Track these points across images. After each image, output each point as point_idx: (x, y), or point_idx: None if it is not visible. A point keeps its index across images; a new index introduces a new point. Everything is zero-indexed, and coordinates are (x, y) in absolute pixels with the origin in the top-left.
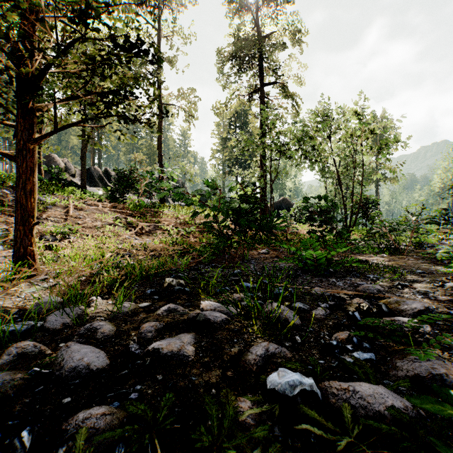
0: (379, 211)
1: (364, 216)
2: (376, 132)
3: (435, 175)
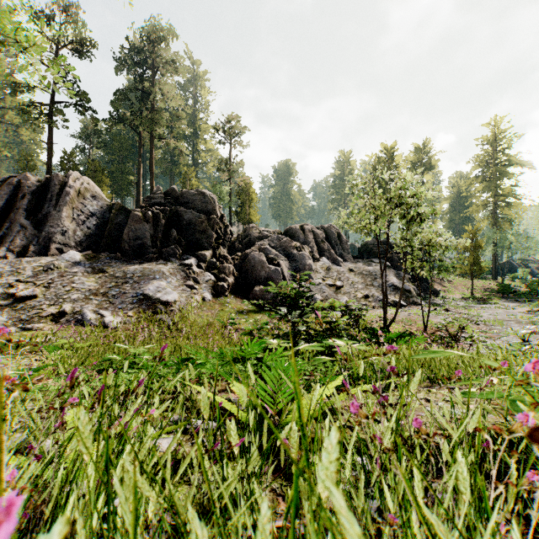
0: None
1: None
2: None
3: None
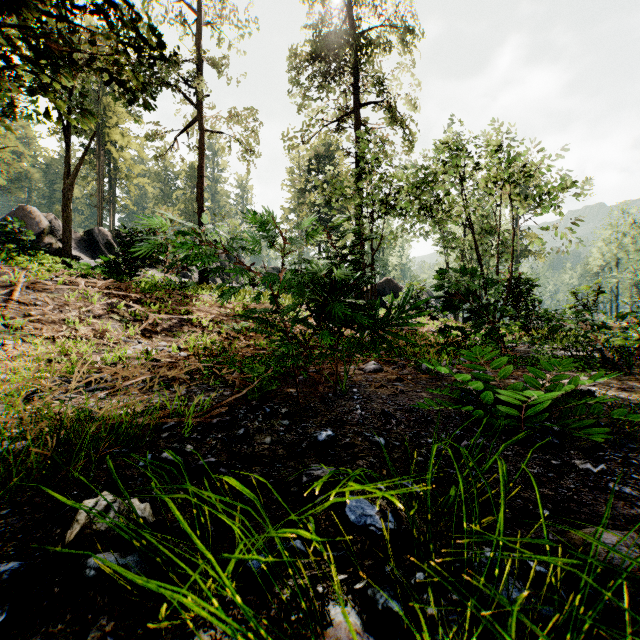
0: (535, 297)
1: (516, 304)
2: (534, 173)
3: (595, 249)
